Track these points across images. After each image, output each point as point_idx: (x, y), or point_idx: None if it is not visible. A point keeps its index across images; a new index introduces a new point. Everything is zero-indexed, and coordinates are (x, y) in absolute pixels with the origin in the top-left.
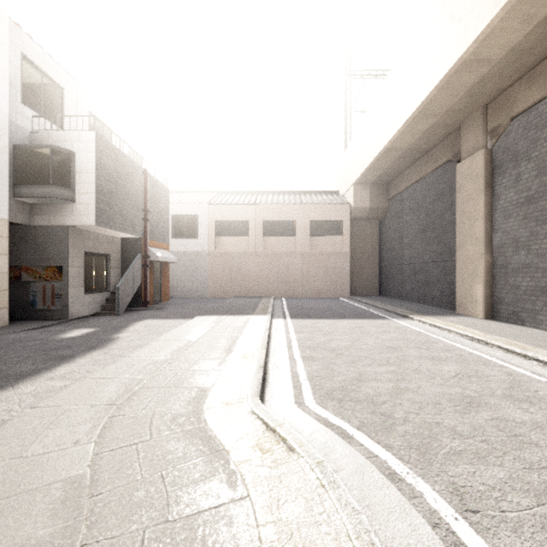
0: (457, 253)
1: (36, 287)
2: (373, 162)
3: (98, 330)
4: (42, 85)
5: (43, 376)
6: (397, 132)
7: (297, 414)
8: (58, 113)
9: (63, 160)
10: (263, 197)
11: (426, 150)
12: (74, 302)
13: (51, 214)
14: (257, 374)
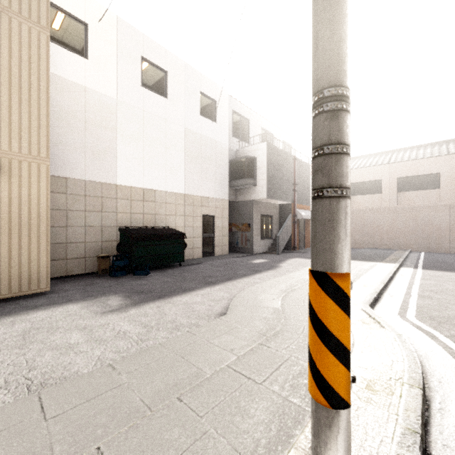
0: None
1: (238, 235)
2: None
3: (269, 261)
4: (240, 122)
5: (250, 277)
6: None
7: (396, 319)
8: (247, 135)
9: (251, 163)
10: (399, 155)
11: None
12: (255, 244)
13: (245, 194)
14: (371, 295)
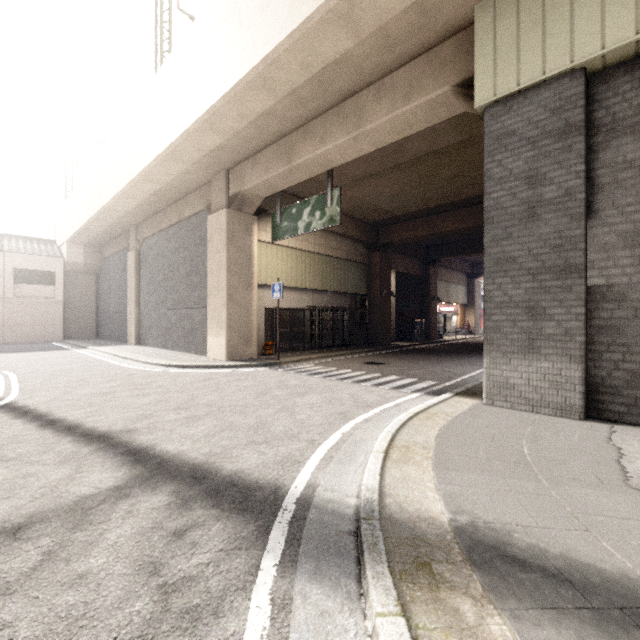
0: (127, 307)
1: None
2: (77, 233)
3: None
4: None
5: None
6: (87, 222)
7: None
8: None
9: None
10: None
11: (118, 235)
12: None
13: None
14: None
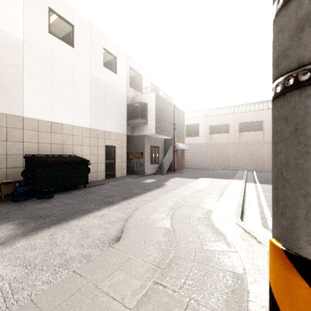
0: None
1: (134, 161)
2: None
3: (157, 180)
4: (135, 77)
5: (143, 195)
6: None
7: (263, 231)
8: (140, 87)
9: (143, 107)
10: (239, 108)
11: None
12: (147, 167)
13: (139, 130)
14: (238, 208)
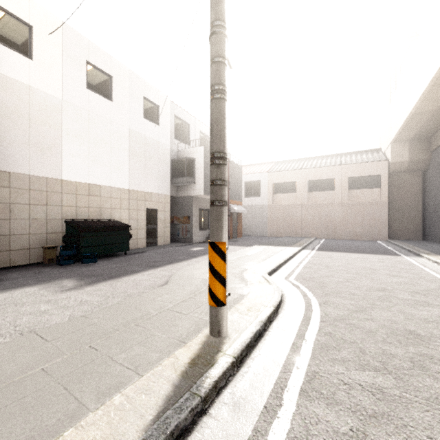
0: None
1: (179, 227)
2: (403, 125)
3: (205, 248)
4: (181, 126)
5: (188, 261)
6: (418, 101)
7: (281, 280)
8: (187, 137)
9: (190, 163)
10: (309, 162)
11: None
12: (194, 234)
13: (185, 191)
14: (272, 268)
